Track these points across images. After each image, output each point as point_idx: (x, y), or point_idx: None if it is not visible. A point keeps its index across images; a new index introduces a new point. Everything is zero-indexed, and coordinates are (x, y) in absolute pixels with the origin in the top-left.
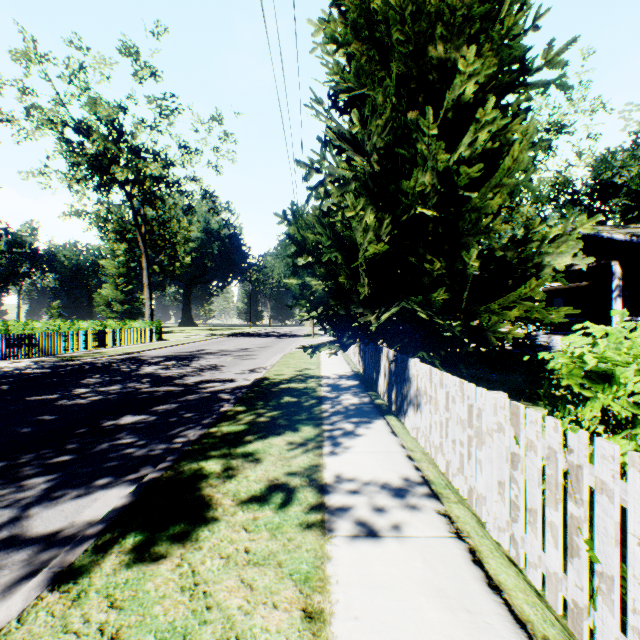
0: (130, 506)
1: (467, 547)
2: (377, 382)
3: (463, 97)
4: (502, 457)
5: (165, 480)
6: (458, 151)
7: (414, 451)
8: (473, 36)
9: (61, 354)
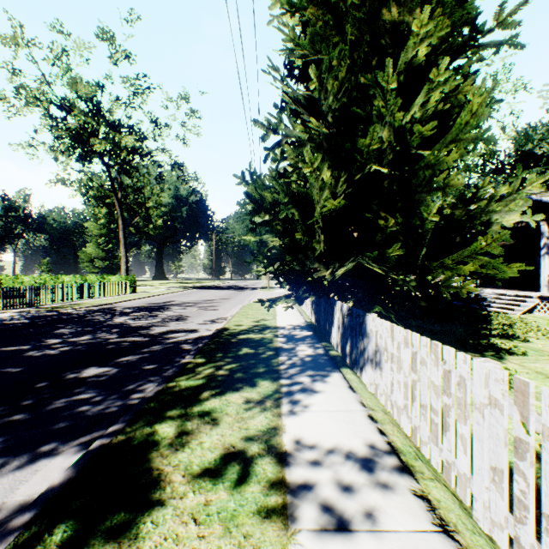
0: (68, 484)
1: (459, 548)
2: (330, 333)
3: (415, 59)
4: (498, 439)
5: (113, 448)
6: (411, 111)
7: (375, 410)
8: (425, 0)
9: (43, 305)
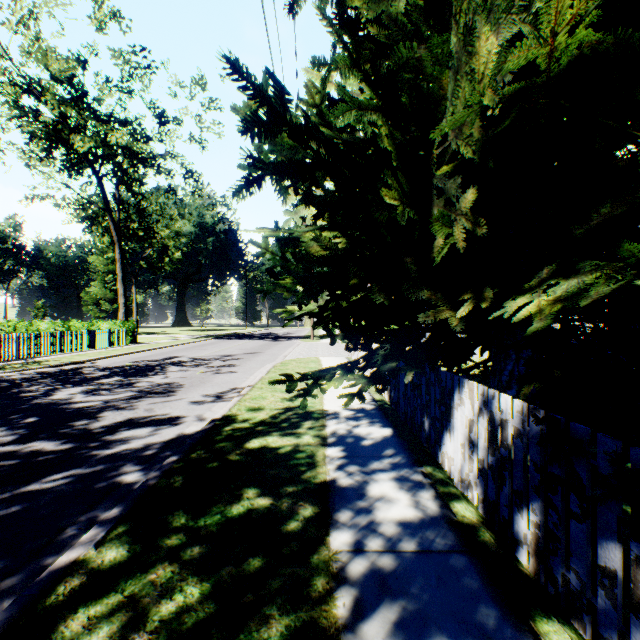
0: None
1: None
2: (437, 443)
3: None
4: None
5: None
6: None
7: None
8: None
9: None
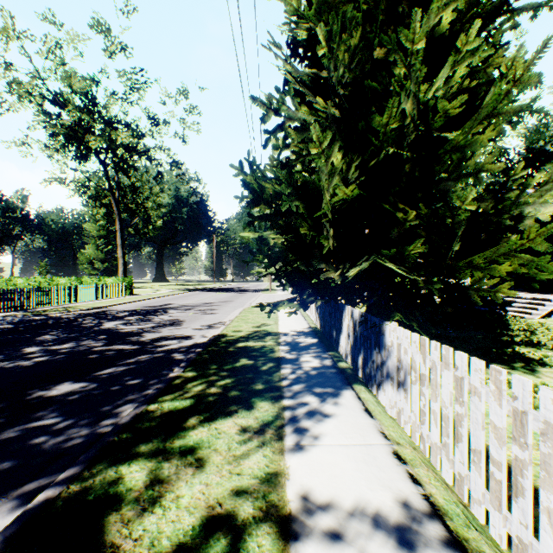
0: None
1: None
2: (338, 341)
3: (438, 28)
4: None
5: (59, 506)
6: (433, 87)
7: (401, 445)
8: None
9: (33, 309)
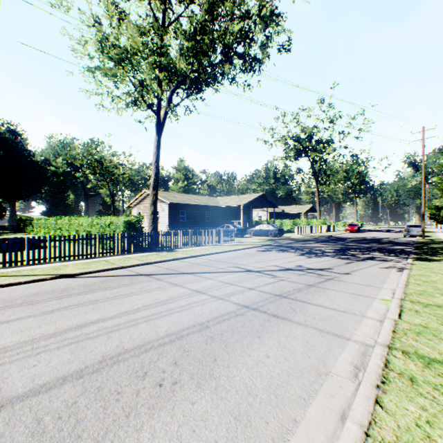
0: None
1: None
2: None
3: None
4: None
5: None
6: None
7: None
8: None
9: None
